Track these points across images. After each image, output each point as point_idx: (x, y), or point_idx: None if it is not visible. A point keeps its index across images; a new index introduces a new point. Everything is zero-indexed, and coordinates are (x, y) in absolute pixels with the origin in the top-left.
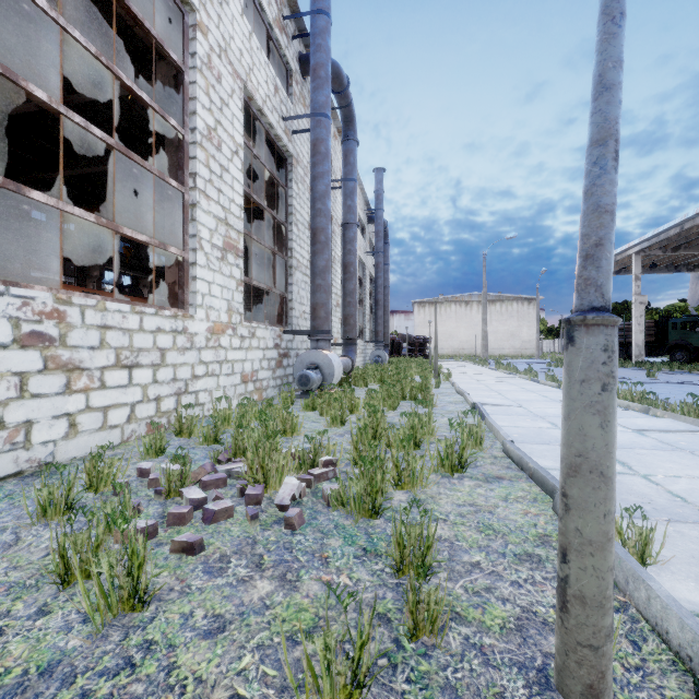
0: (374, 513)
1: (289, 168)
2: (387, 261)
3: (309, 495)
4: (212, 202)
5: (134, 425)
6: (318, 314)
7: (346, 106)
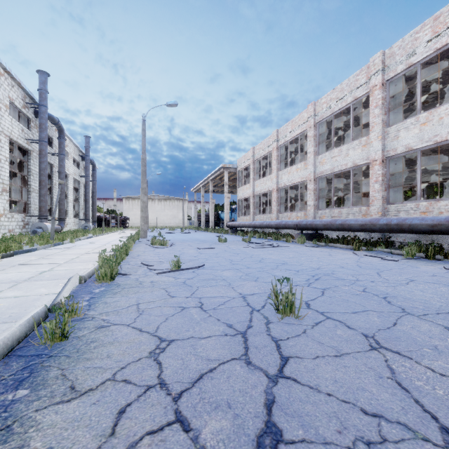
0: None
1: (29, 155)
2: (95, 179)
3: None
4: None
5: None
6: (42, 210)
7: (59, 127)
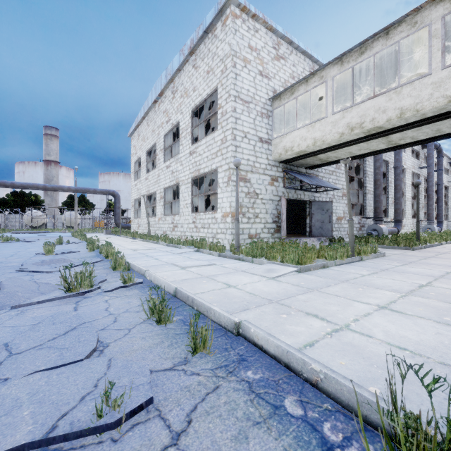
0: None
1: (447, 189)
2: None
3: None
4: None
5: None
6: None
7: None
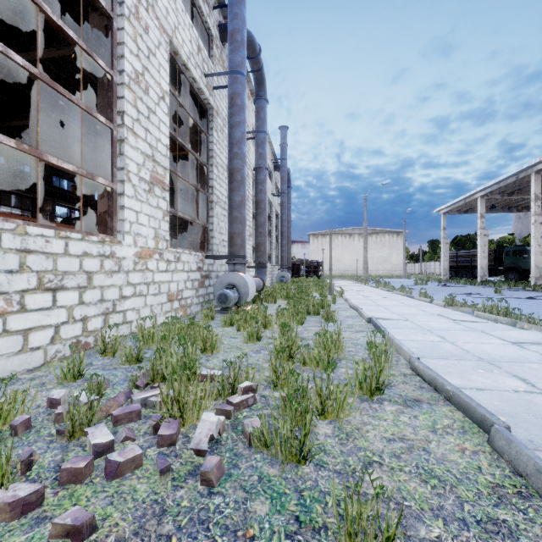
0: (302, 459)
1: (211, 118)
2: (289, 201)
3: (229, 429)
4: (139, 139)
5: (59, 345)
6: (235, 241)
7: (258, 70)
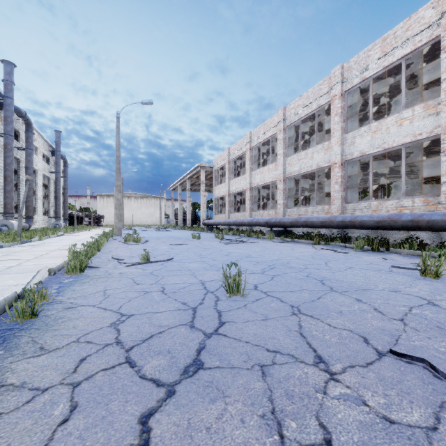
0: None
1: None
2: (66, 175)
3: None
4: None
5: None
6: (7, 206)
7: (26, 120)
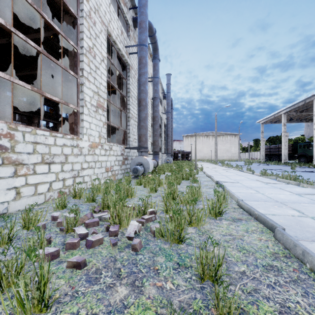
0: (180, 241)
1: (128, 70)
2: (172, 116)
3: (143, 230)
4: (91, 83)
5: (51, 193)
6: (142, 139)
7: (154, 43)
